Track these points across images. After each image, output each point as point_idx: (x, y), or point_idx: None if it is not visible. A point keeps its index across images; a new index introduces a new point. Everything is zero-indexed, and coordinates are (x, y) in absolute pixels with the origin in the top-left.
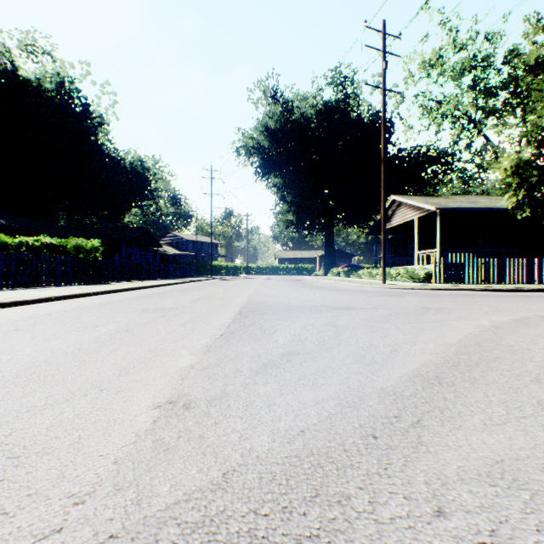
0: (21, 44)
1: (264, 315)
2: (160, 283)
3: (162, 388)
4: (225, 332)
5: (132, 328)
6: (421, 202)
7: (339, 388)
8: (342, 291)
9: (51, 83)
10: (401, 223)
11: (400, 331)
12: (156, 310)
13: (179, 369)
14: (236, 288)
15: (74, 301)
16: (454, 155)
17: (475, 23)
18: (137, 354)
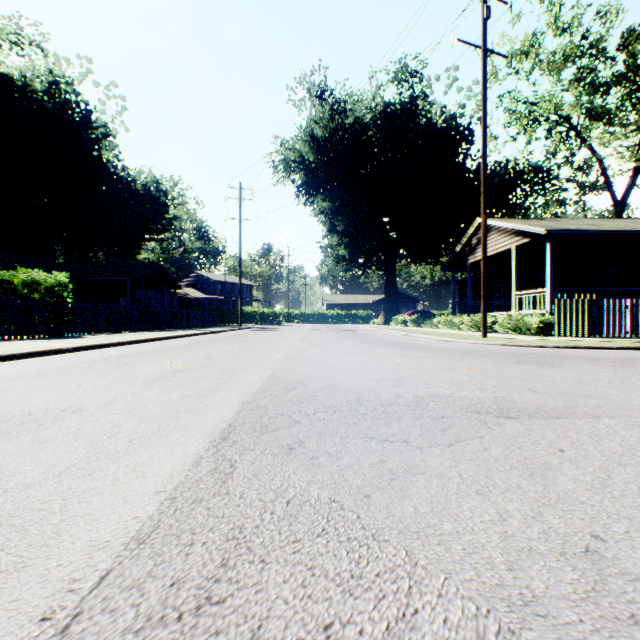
0: (2, 32)
1: (291, 461)
2: (154, 336)
3: None
4: None
5: None
6: (522, 224)
7: None
8: (435, 352)
9: (42, 84)
10: (491, 254)
11: None
12: (4, 422)
13: None
14: (263, 345)
15: None
16: (551, 170)
17: None
18: None
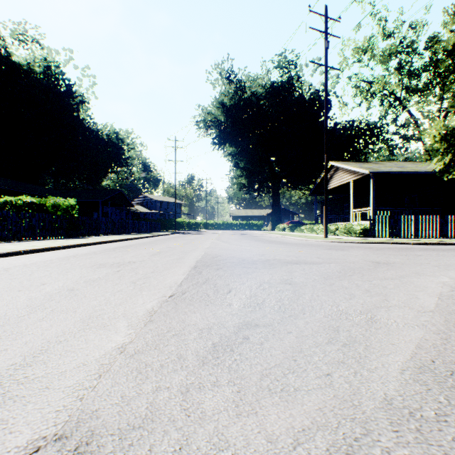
0: (14, 33)
1: (219, 271)
2: (128, 237)
3: (62, 399)
4: (175, 292)
5: (78, 287)
6: (356, 167)
7: (323, 398)
8: (290, 245)
9: (39, 67)
10: (338, 185)
11: (364, 290)
12: (114, 265)
13: (103, 354)
14: (195, 242)
15: (41, 254)
16: (382, 127)
17: (401, 14)
18: (62, 327)
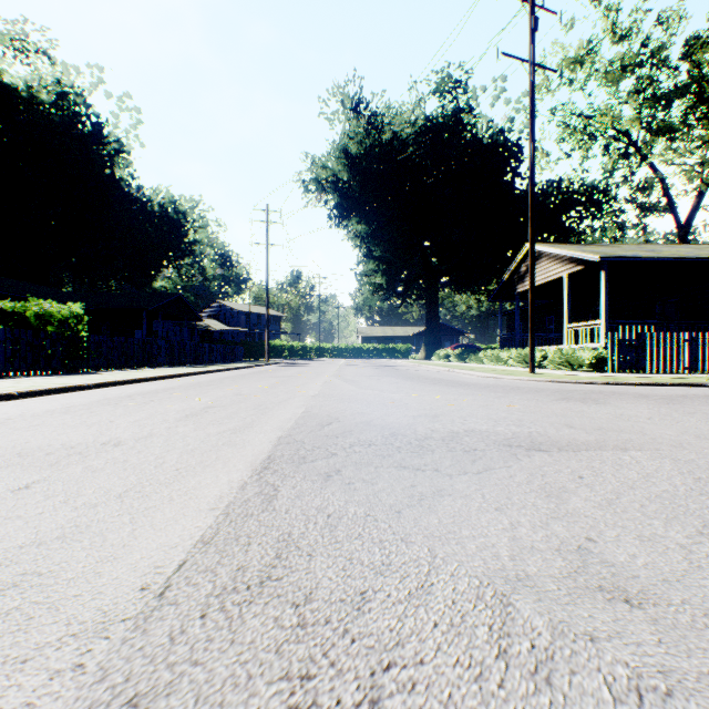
0: (6, 39)
1: (330, 485)
2: (176, 372)
3: None
4: None
5: None
6: (575, 251)
7: None
8: (477, 389)
9: (49, 95)
10: (541, 283)
11: None
12: (51, 454)
13: None
14: (294, 381)
15: None
16: (608, 190)
17: None
18: None
